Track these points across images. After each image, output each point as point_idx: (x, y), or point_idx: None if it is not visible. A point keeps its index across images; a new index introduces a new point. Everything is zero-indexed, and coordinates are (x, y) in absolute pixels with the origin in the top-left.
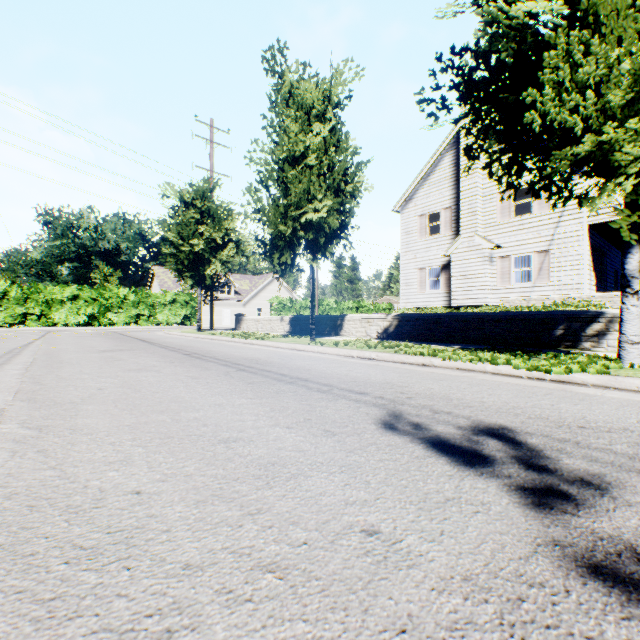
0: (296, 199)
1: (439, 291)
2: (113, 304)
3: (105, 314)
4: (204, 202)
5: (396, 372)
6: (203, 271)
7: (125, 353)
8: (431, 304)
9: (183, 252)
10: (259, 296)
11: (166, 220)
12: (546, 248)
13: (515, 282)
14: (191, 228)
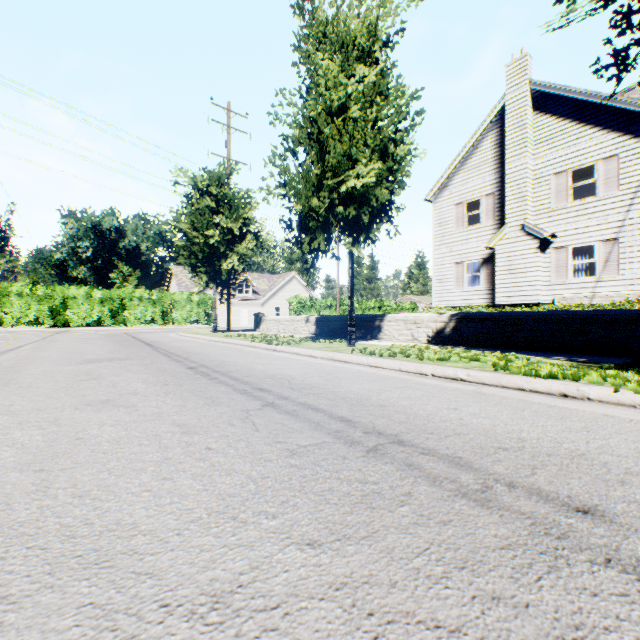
0: (334, 163)
1: (479, 288)
2: (129, 304)
3: (121, 314)
4: (220, 189)
5: (542, 414)
6: (219, 266)
7: (112, 365)
8: (469, 302)
9: (197, 245)
10: (277, 295)
11: (179, 210)
12: (614, 236)
13: (573, 276)
14: (205, 217)
